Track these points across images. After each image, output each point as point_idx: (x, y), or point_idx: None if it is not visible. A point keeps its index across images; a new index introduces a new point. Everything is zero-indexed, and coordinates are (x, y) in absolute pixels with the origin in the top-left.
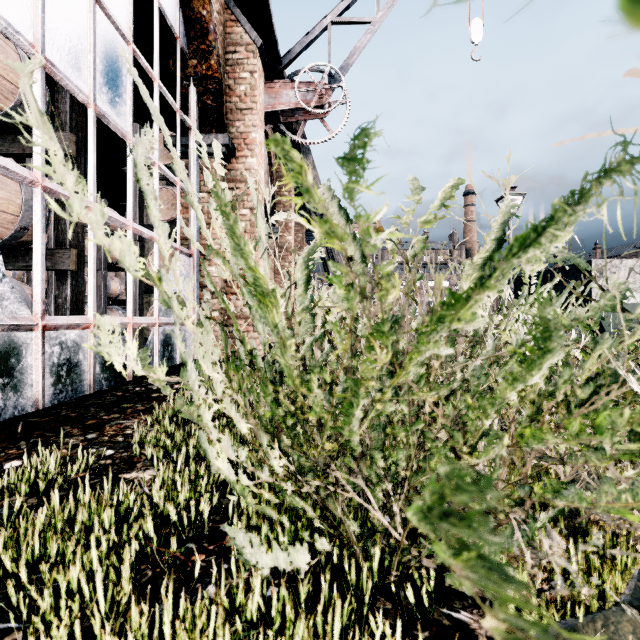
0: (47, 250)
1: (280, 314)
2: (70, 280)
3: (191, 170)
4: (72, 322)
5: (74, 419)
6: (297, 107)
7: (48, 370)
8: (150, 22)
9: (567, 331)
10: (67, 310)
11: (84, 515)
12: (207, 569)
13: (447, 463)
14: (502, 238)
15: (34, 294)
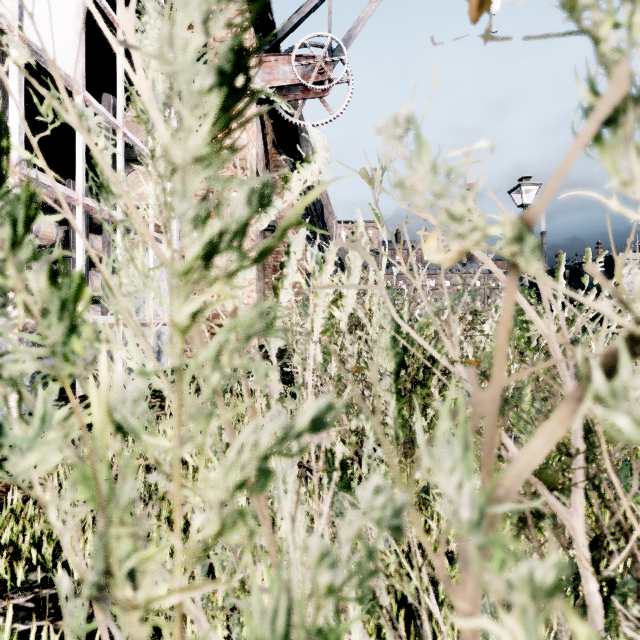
0: None
1: None
2: None
3: None
4: None
5: None
6: (294, 83)
7: None
8: None
9: None
10: None
11: None
12: None
13: None
14: None
15: None
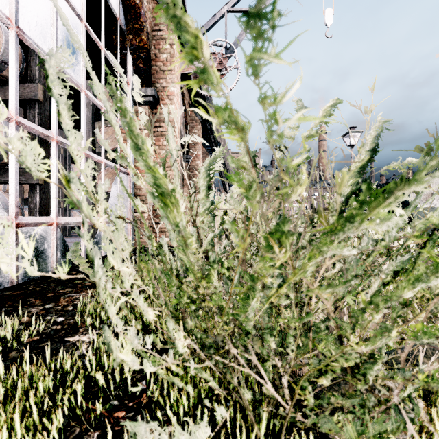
0: (22, 169)
1: (180, 214)
2: (39, 190)
3: None
4: (39, 221)
5: (38, 292)
6: None
7: (20, 256)
8: (100, 10)
9: (404, 228)
10: (37, 212)
11: (26, 379)
12: (125, 426)
13: (333, 348)
14: (375, 149)
15: (9, 200)
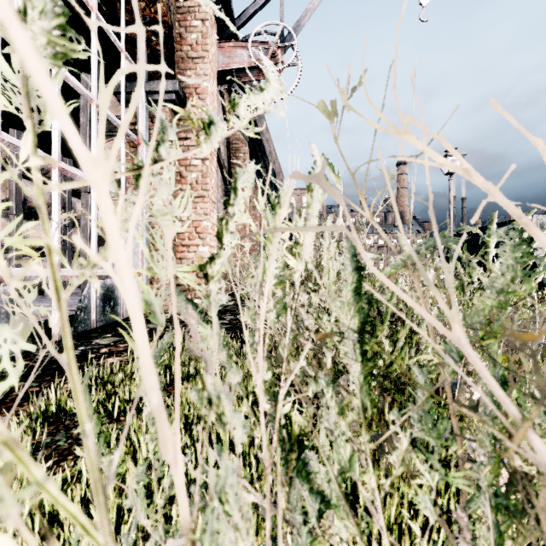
0: None
1: None
2: None
3: (139, 117)
4: None
5: None
6: (250, 66)
7: None
8: None
9: None
10: None
11: None
12: None
13: None
14: None
15: None
